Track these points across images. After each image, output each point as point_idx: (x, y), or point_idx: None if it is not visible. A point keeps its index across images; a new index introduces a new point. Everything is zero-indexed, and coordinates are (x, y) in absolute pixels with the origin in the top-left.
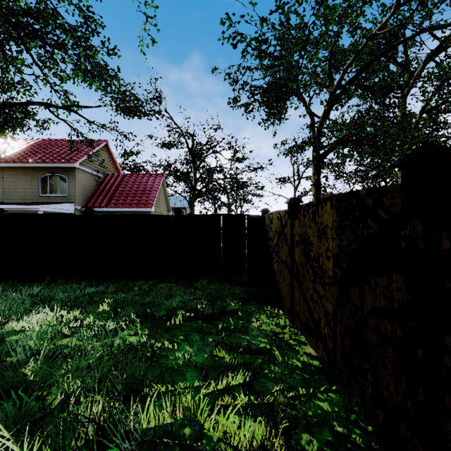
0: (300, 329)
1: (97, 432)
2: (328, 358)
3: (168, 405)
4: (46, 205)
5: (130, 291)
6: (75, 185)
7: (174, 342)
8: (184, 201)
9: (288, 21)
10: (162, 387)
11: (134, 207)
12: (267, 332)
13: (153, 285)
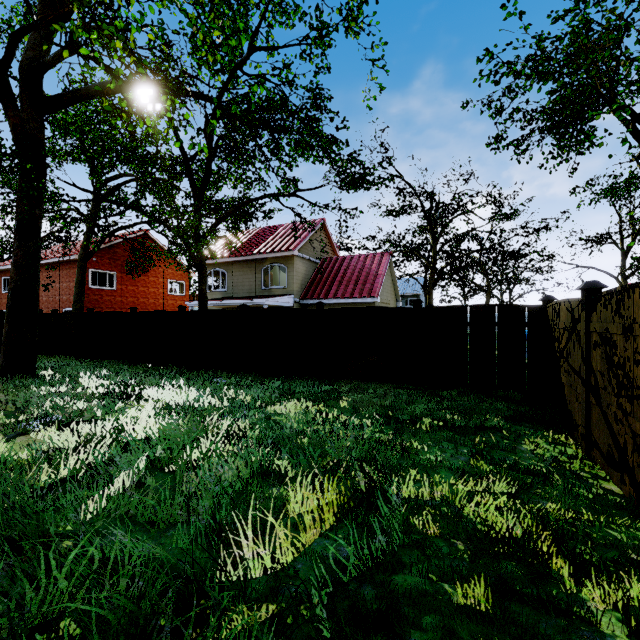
0: (599, 462)
1: (370, 486)
2: (636, 494)
3: (427, 486)
4: (270, 298)
5: (364, 393)
6: (294, 275)
7: (423, 444)
8: (417, 285)
9: (585, 25)
10: (416, 476)
11: (356, 297)
12: (544, 457)
13: (389, 390)
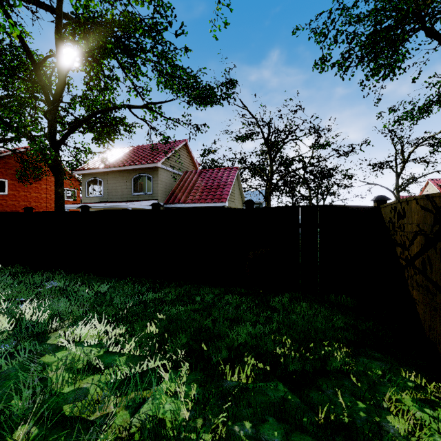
0: None
1: None
2: None
3: None
4: (134, 202)
5: (190, 302)
6: (158, 183)
7: None
8: (260, 195)
9: None
10: None
11: (209, 202)
12: None
13: (219, 296)
